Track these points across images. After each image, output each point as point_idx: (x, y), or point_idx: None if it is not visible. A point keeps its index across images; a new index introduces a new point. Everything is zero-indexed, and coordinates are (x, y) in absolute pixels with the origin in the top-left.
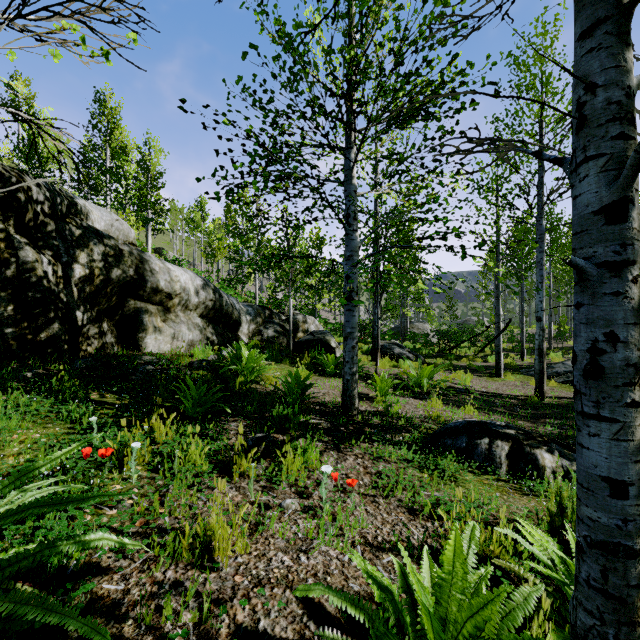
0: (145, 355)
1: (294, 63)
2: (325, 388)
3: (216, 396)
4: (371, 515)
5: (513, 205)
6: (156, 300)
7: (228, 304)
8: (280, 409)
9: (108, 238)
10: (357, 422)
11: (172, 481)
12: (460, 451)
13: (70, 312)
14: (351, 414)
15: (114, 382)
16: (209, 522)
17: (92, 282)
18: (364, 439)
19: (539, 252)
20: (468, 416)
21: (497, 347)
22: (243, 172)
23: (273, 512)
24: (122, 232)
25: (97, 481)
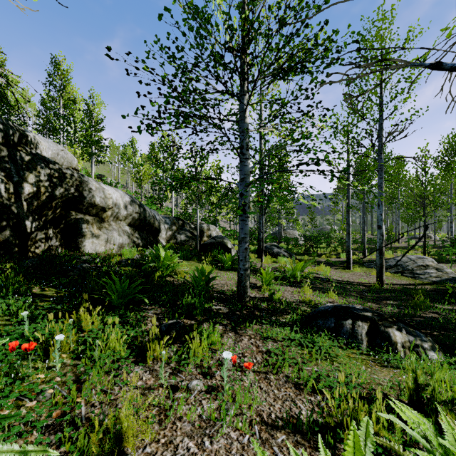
0: (83, 255)
1: (200, 26)
2: (224, 279)
3: (137, 289)
4: (264, 392)
5: (361, 144)
6: (93, 212)
7: (150, 216)
8: (189, 299)
9: (53, 163)
10: (249, 307)
11: (93, 367)
12: (330, 330)
13: (20, 221)
14: (244, 300)
15: (55, 278)
16: (119, 416)
17: (39, 198)
18: (255, 321)
19: (379, 178)
20: (331, 300)
21: (348, 247)
22: (160, 111)
23: (181, 394)
24: (66, 160)
25: (21, 372)
